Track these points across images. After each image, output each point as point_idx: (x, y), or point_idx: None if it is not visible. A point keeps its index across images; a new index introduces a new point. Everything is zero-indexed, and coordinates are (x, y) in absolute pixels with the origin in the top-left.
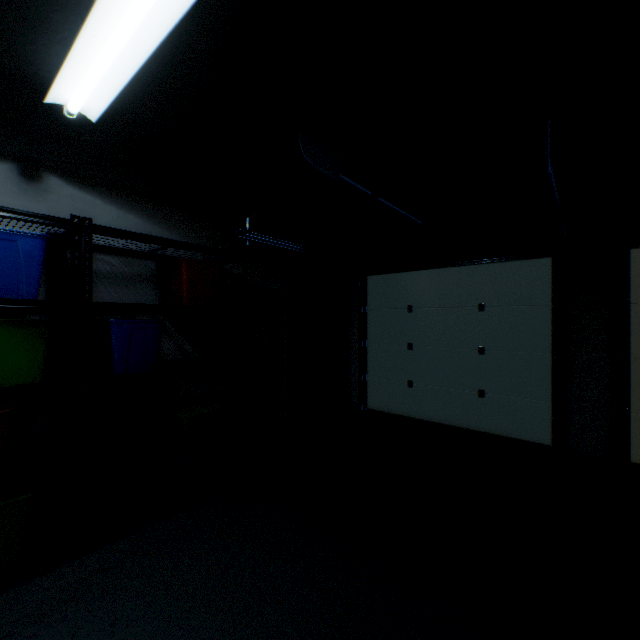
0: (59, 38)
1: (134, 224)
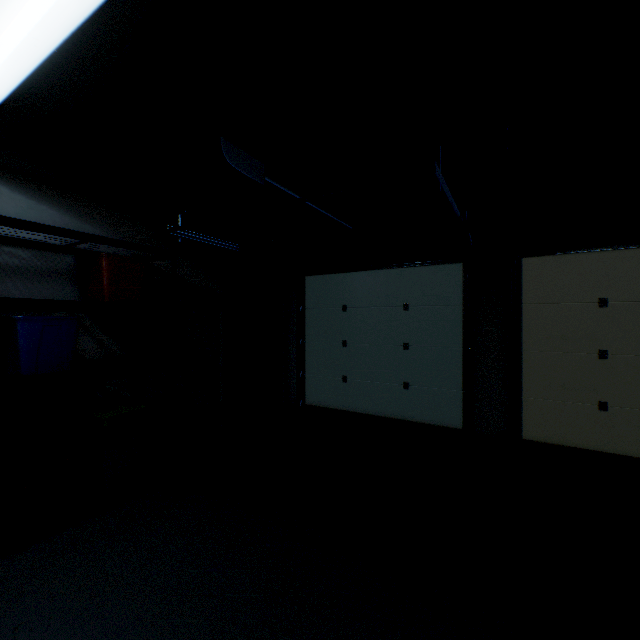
0: None
1: (49, 216)
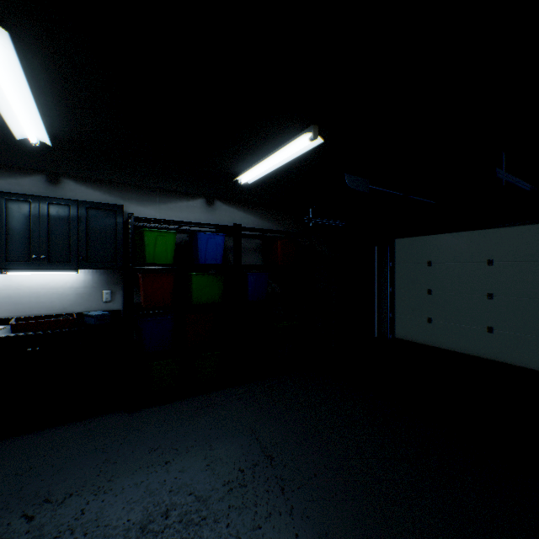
0: (247, 161)
1: (251, 220)
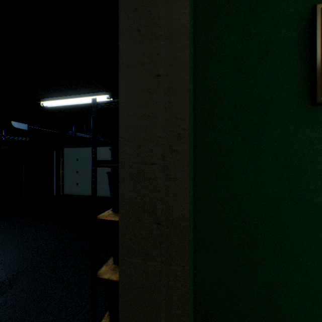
0: None
1: None
